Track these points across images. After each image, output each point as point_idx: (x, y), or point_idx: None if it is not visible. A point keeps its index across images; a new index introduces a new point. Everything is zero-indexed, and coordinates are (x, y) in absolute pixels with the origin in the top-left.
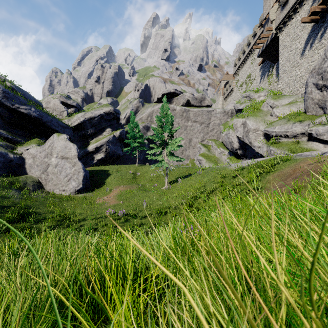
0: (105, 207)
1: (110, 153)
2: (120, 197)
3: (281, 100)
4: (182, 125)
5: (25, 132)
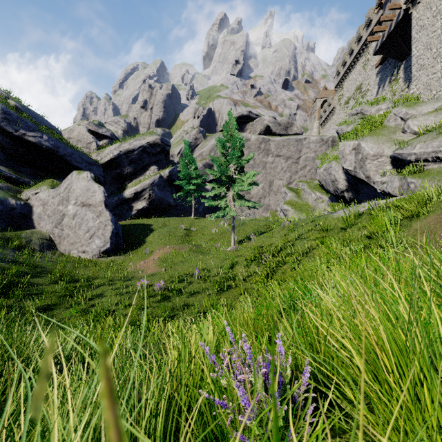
0: (138, 277)
1: (156, 201)
2: (163, 262)
3: (419, 106)
4: (259, 161)
5: (37, 171)
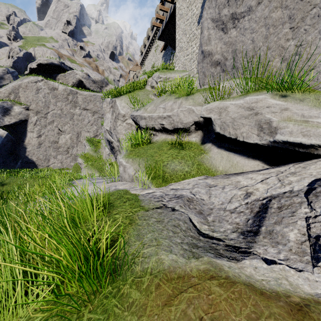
0: None
1: None
2: None
3: (170, 73)
4: (67, 112)
5: None
